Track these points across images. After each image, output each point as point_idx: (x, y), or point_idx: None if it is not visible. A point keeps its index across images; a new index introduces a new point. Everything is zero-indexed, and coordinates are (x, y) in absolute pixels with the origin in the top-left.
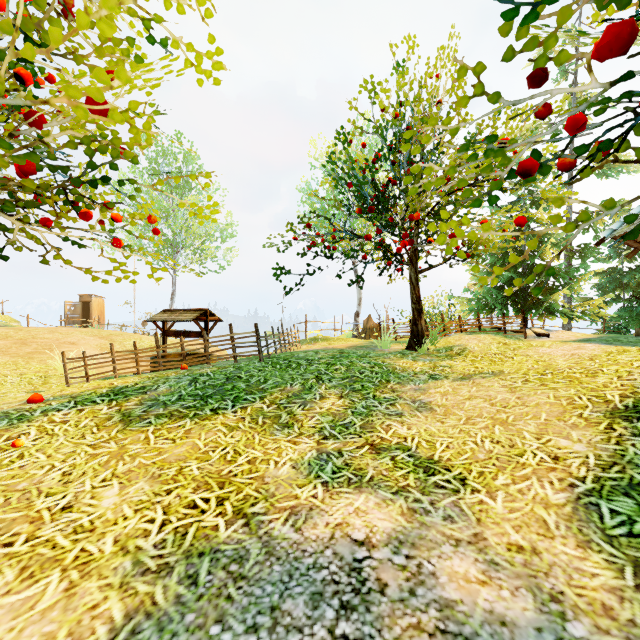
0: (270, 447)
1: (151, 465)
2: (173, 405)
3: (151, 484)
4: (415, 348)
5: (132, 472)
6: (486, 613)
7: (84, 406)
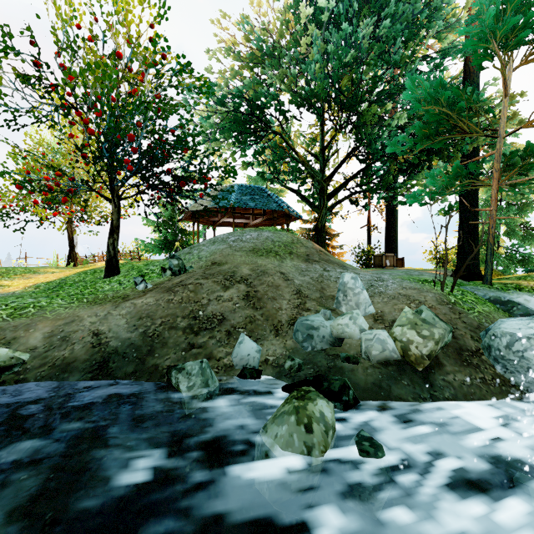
0: None
1: None
2: None
3: None
4: (69, 265)
5: None
6: None
7: None
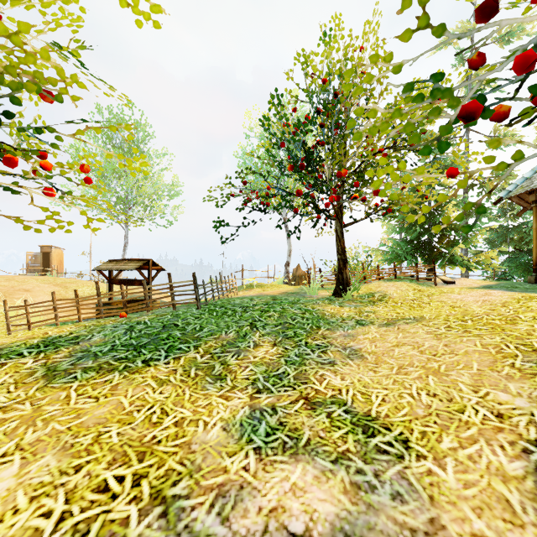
0: (200, 404)
1: (65, 432)
2: (104, 357)
3: (59, 458)
4: (341, 294)
5: (41, 442)
6: None
7: (8, 359)
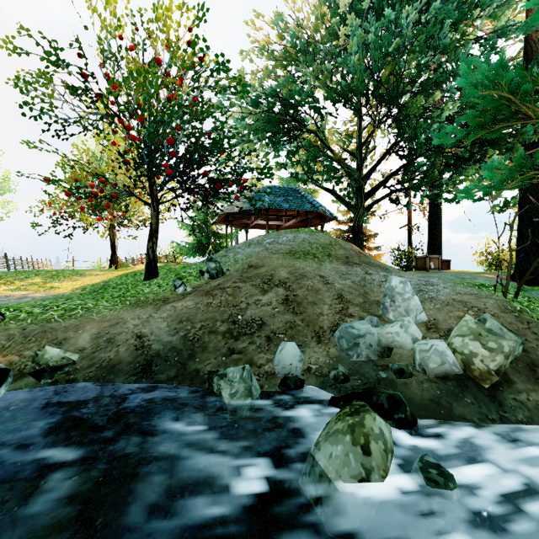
0: None
1: None
2: None
3: None
4: (111, 268)
5: None
6: (35, 296)
7: None
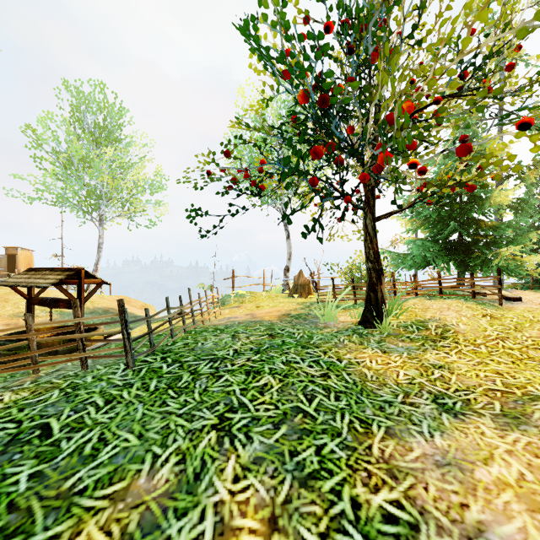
0: None
1: None
2: None
3: None
4: (374, 324)
5: None
6: None
7: None
